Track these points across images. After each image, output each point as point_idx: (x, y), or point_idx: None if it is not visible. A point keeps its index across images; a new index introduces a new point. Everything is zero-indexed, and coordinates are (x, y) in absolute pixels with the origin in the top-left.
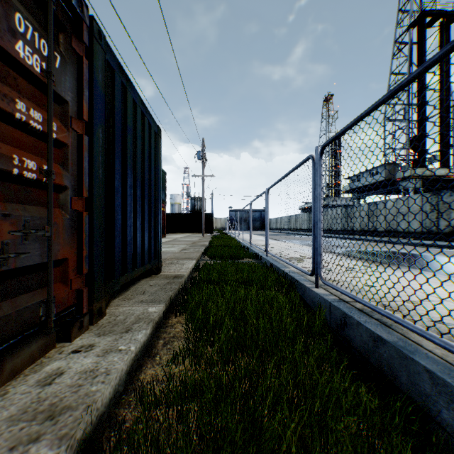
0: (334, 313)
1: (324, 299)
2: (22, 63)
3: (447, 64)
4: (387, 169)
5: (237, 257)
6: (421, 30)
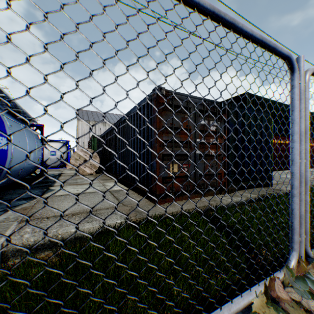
0: None
1: None
2: (211, 131)
3: None
4: None
5: None
6: None
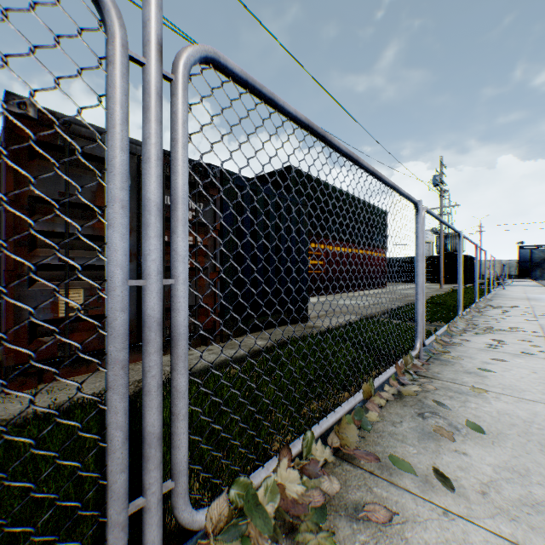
0: None
1: None
2: None
3: None
4: None
5: None
6: None
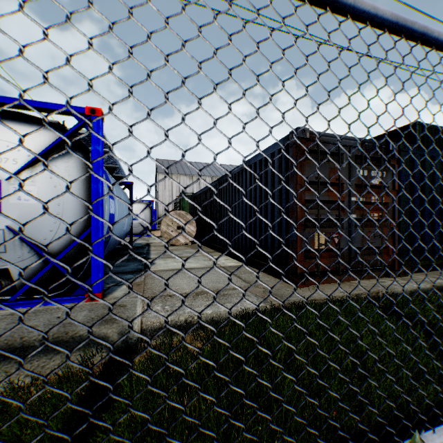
0: None
1: None
2: (372, 185)
3: None
4: None
5: None
6: None
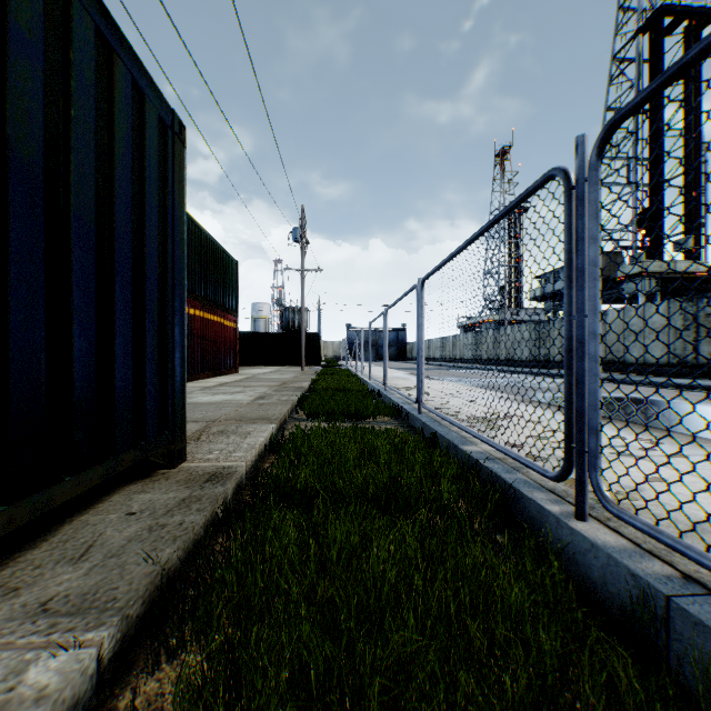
0: (694, 645)
1: (633, 573)
2: None
3: (696, 93)
4: (604, 261)
5: (362, 413)
6: (657, 37)
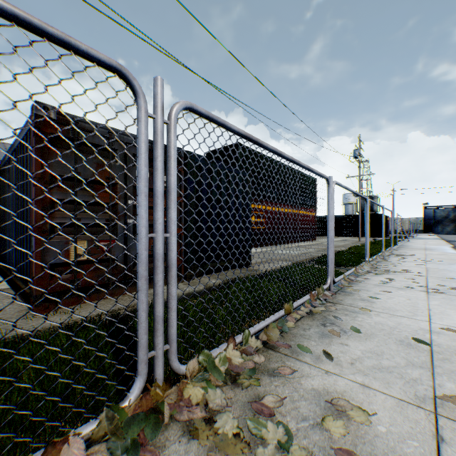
0: None
1: None
2: None
3: None
4: None
5: (339, 264)
6: None
